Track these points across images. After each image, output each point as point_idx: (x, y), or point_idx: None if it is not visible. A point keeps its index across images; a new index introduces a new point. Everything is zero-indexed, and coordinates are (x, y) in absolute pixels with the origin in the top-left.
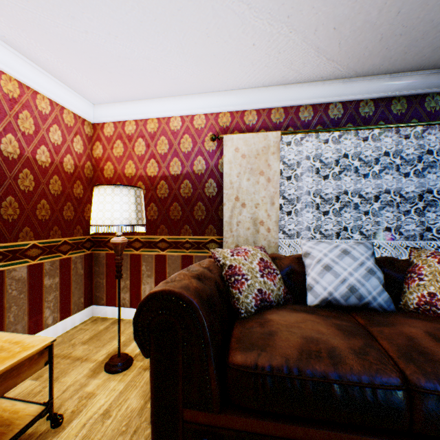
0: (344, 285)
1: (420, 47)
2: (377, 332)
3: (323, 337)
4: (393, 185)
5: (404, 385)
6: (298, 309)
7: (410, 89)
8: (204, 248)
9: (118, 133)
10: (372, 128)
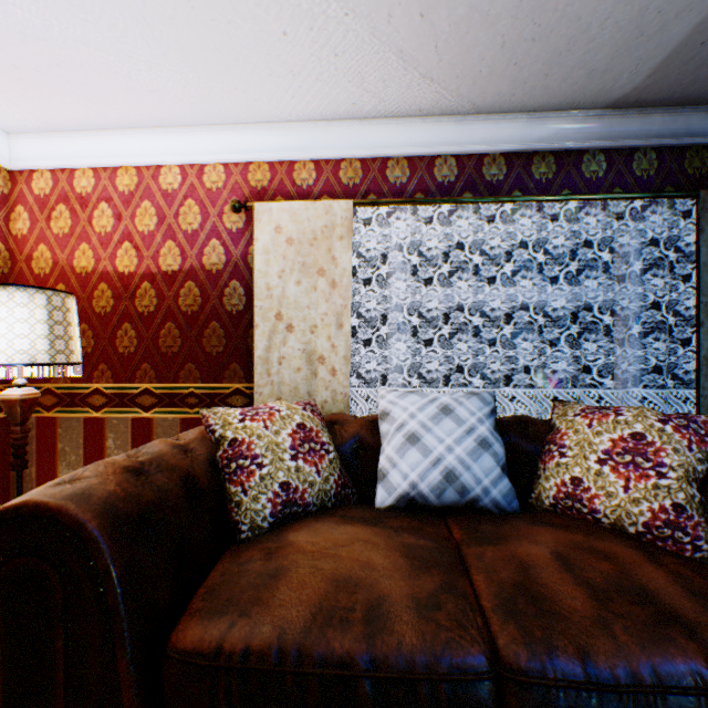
0: (437, 470)
1: (567, 67)
2: (474, 557)
3: (371, 575)
4: (536, 297)
5: (491, 669)
6: (353, 517)
7: (559, 139)
8: (223, 405)
9: (61, 190)
10: (501, 202)
